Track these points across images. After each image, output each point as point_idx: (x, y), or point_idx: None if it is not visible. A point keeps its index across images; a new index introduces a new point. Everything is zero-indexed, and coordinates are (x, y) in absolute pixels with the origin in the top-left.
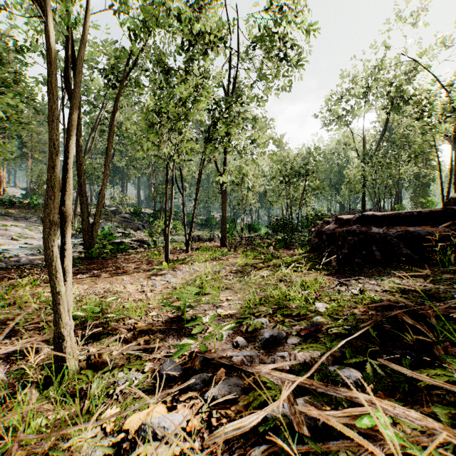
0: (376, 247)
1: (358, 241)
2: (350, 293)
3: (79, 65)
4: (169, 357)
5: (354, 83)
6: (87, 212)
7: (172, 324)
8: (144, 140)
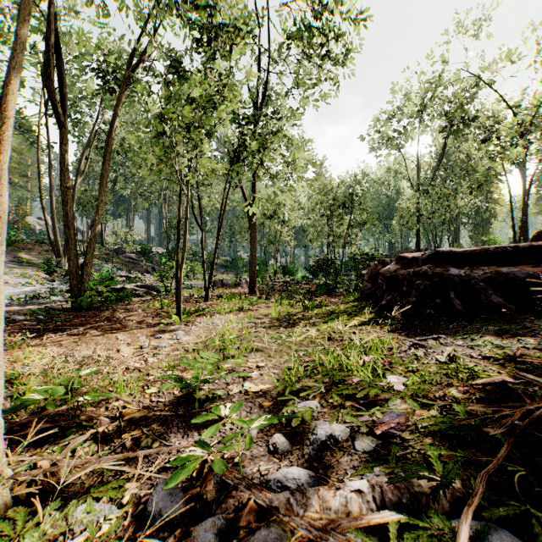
0: (455, 294)
1: (429, 286)
2: (434, 361)
3: (30, 15)
4: (168, 471)
5: (407, 99)
6: (76, 250)
7: (179, 407)
8: (147, 153)
